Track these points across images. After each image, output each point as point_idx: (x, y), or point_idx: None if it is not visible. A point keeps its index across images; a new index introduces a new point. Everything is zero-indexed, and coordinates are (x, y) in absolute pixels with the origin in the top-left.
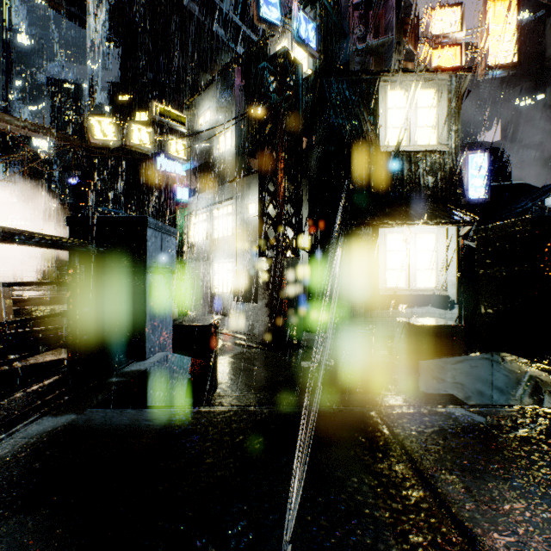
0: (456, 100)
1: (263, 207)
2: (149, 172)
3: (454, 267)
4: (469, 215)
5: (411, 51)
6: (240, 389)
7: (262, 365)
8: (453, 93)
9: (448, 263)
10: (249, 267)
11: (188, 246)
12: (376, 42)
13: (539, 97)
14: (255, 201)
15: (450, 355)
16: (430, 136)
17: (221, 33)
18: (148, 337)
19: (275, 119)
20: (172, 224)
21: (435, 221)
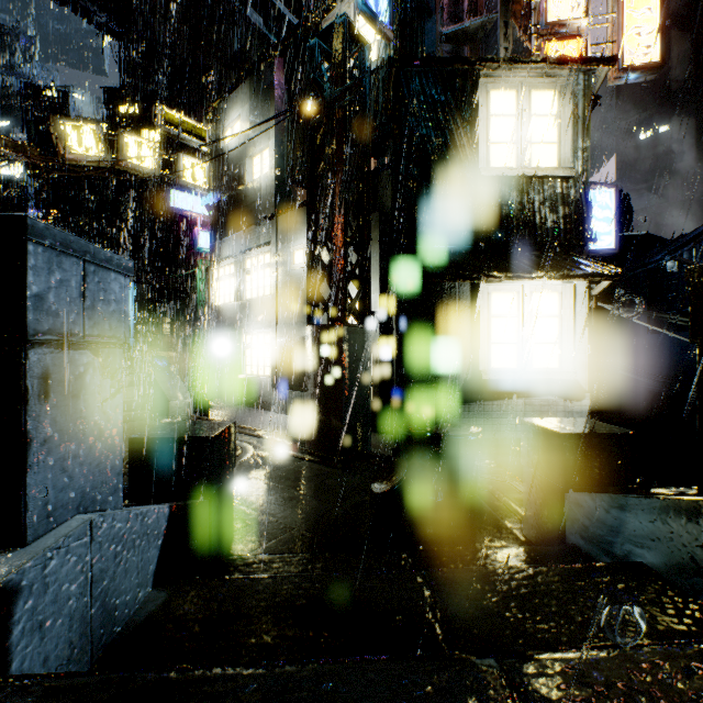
0: (585, 106)
1: (314, 252)
2: (161, 211)
3: (584, 339)
4: (607, 266)
5: (522, 38)
6: (272, 538)
7: (309, 490)
8: (580, 96)
9: (576, 333)
10: (294, 339)
11: (210, 311)
12: (474, 22)
13: (662, 129)
14: (303, 245)
15: (625, 487)
16: (549, 156)
17: (258, 20)
18: (36, 492)
19: (330, 120)
20: (193, 282)
21: (560, 274)
